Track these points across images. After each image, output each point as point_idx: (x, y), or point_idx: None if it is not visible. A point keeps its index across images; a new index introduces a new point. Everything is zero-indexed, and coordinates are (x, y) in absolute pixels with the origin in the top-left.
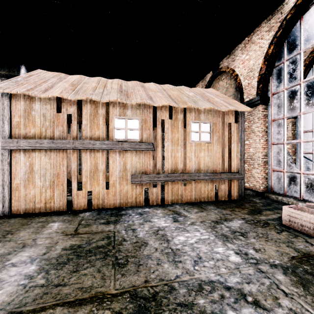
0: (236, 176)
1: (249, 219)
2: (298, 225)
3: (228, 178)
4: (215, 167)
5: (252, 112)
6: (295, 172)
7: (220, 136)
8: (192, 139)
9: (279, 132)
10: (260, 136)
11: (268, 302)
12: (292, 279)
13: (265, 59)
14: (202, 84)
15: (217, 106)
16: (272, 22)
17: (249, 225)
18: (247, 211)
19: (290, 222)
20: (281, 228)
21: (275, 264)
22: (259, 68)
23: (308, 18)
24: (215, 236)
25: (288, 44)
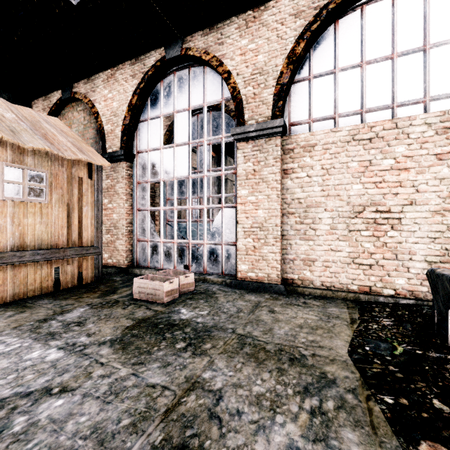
0: (91, 251)
1: (98, 302)
2: (145, 295)
3: (78, 255)
4: (55, 240)
5: (116, 168)
6: (157, 241)
7: (65, 194)
8: (6, 194)
9: (144, 197)
10: (125, 200)
11: (78, 382)
12: (116, 348)
13: (129, 108)
14: (45, 105)
15: (59, 149)
16: (136, 69)
17: (94, 310)
18: (99, 294)
19: (140, 293)
20: (130, 302)
21: (105, 341)
22: (123, 116)
23: (166, 85)
24: (34, 340)
25: (152, 103)
